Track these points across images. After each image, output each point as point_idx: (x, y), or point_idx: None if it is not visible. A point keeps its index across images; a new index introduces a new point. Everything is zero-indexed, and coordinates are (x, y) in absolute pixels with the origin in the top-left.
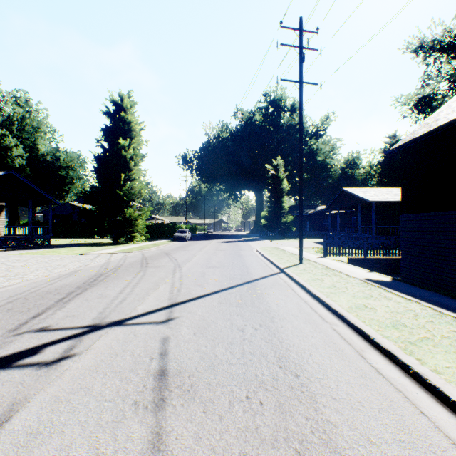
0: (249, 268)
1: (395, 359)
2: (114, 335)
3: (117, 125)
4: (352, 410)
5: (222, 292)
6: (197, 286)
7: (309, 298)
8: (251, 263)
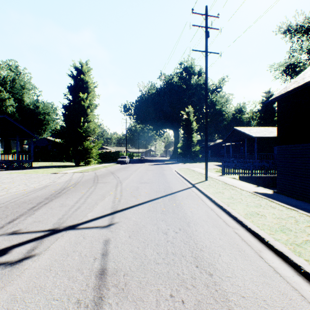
0: (169, 183)
1: (288, 259)
2: (68, 237)
3: (78, 84)
4: (259, 308)
5: (151, 202)
6: (132, 197)
7: (214, 206)
8: (171, 180)
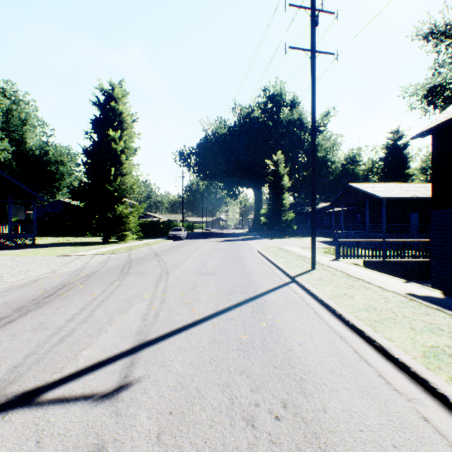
0: (251, 275)
1: None
2: None
3: (108, 116)
4: None
5: (217, 318)
6: (182, 306)
7: (345, 329)
8: (254, 268)
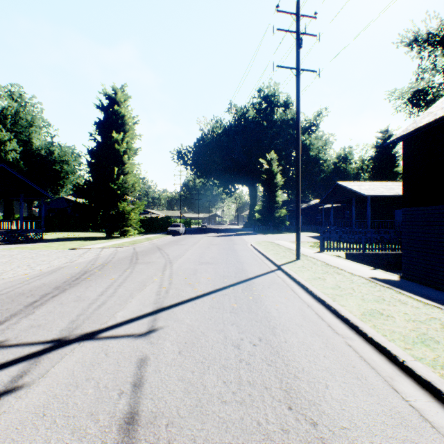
0: (243, 264)
1: (441, 395)
2: (80, 354)
3: (111, 119)
4: None
5: (215, 293)
6: (187, 286)
7: (313, 301)
8: (246, 258)
